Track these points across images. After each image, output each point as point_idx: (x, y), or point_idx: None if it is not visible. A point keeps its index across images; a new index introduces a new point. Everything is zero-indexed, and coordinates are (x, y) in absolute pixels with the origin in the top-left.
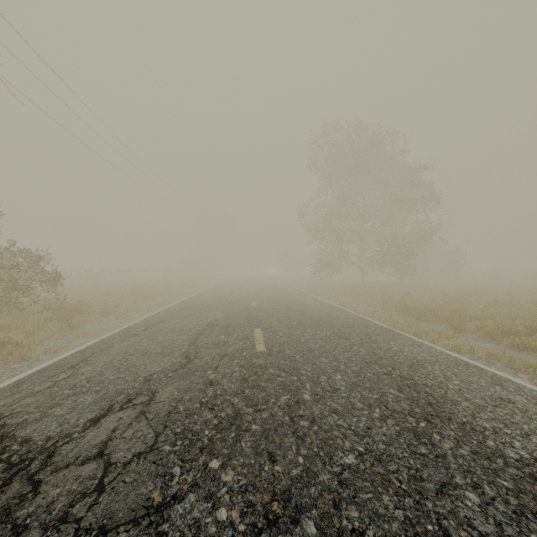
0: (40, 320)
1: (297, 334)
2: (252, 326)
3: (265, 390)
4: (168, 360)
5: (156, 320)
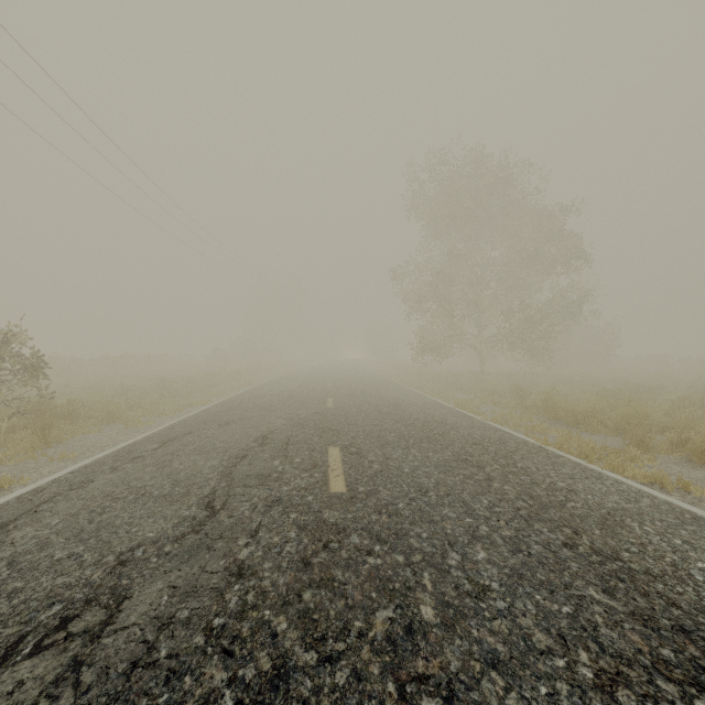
0: (6, 431)
1: (397, 457)
2: (325, 443)
3: (343, 593)
4: (174, 512)
5: (180, 430)
